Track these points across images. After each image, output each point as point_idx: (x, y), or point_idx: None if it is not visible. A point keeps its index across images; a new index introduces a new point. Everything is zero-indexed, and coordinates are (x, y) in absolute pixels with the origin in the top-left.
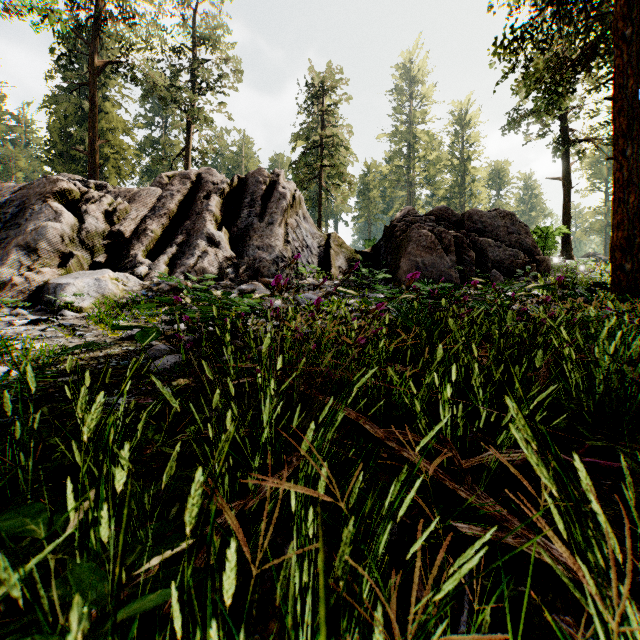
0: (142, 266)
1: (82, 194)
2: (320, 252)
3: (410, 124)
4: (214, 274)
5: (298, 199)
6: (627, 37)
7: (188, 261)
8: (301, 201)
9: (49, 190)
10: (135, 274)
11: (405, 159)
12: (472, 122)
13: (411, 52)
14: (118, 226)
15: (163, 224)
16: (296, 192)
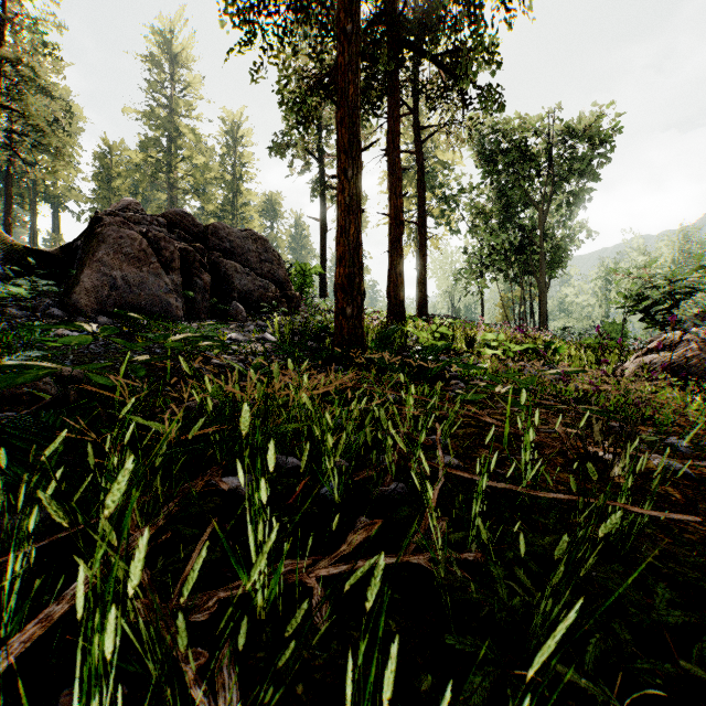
0: None
1: None
2: None
3: (171, 111)
4: None
5: None
6: (350, 33)
7: None
8: None
9: None
10: None
11: (164, 152)
12: (245, 140)
13: (173, 22)
14: None
15: None
16: None
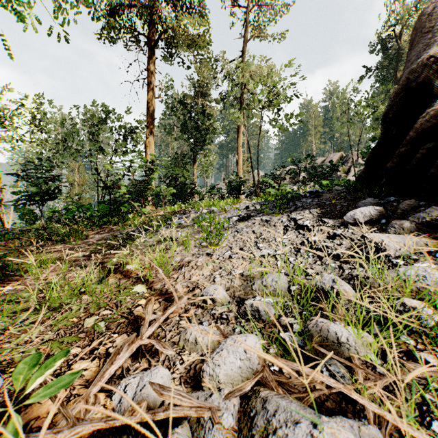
0: None
1: None
2: None
3: None
4: None
5: None
6: None
7: None
8: None
9: None
10: None
11: None
12: None
13: None
14: None
15: None
16: None
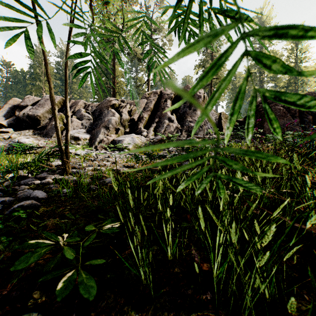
0: (144, 132)
1: (119, 105)
2: (216, 122)
3: (261, 48)
4: (172, 134)
5: (205, 97)
6: None
7: (162, 129)
8: (206, 98)
9: (109, 104)
10: (142, 135)
11: (258, 68)
12: None
13: (261, 8)
14: (133, 116)
15: (148, 114)
16: (205, 94)
